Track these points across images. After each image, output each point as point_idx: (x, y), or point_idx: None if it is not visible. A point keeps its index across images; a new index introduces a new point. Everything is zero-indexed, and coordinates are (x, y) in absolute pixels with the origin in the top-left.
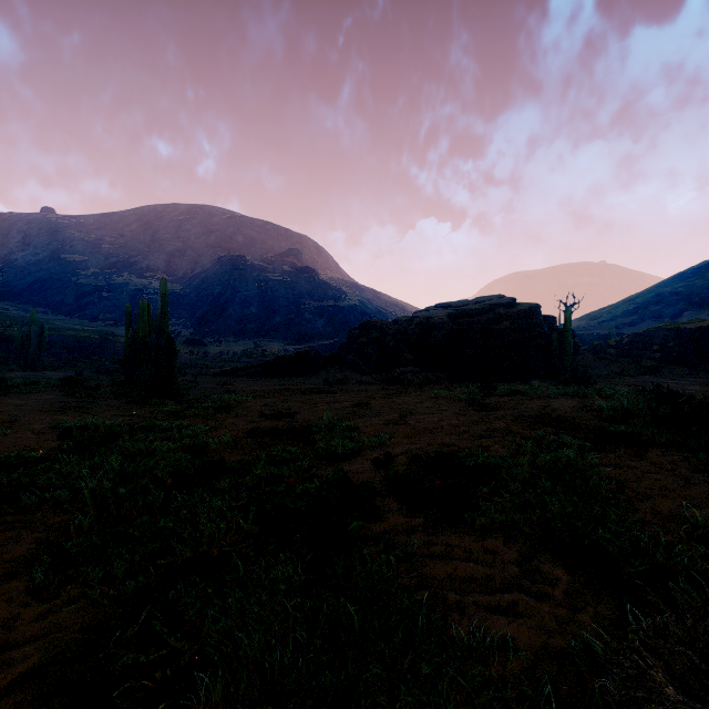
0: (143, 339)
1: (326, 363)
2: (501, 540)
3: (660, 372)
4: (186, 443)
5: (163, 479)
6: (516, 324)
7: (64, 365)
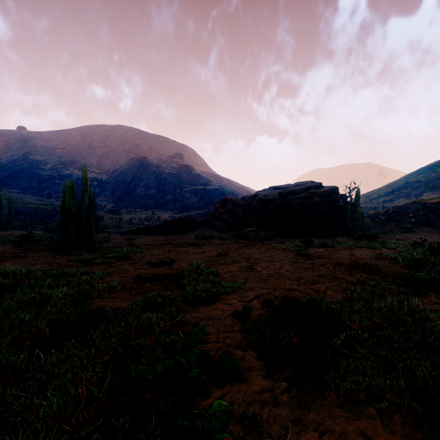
0: (68, 208)
1: (198, 225)
2: (378, 420)
3: (415, 231)
4: (80, 289)
5: (42, 329)
6: (323, 199)
7: (27, 226)
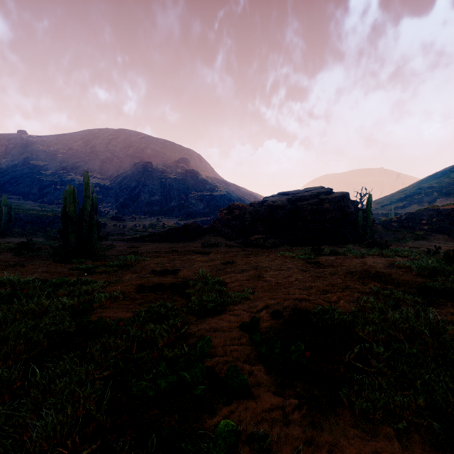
0: (69, 215)
1: (204, 232)
2: (396, 441)
3: (429, 238)
4: (81, 299)
5: (40, 342)
6: (334, 205)
7: (27, 233)
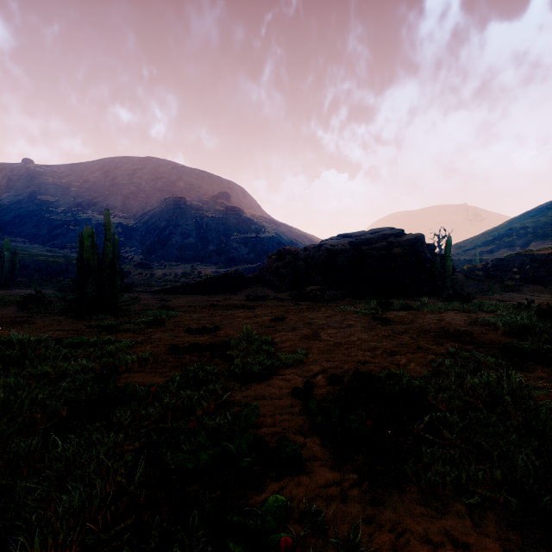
0: (87, 261)
1: (249, 283)
2: (468, 518)
3: (521, 290)
4: (104, 362)
5: (58, 410)
6: (405, 250)
7: (34, 284)
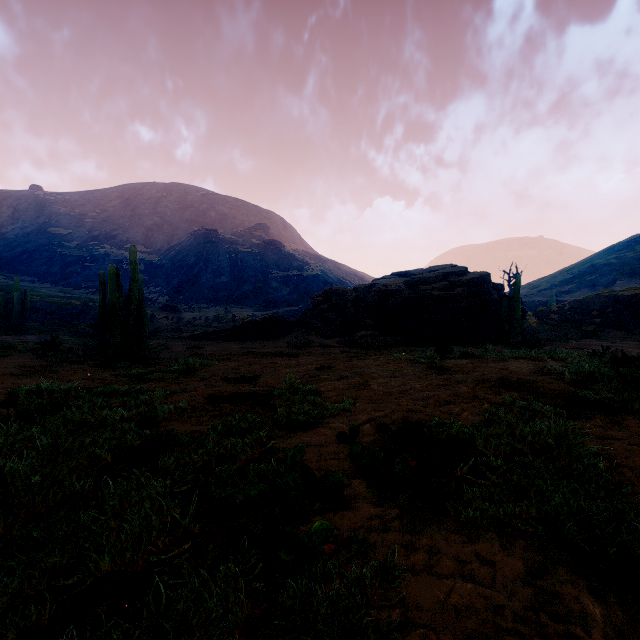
0: (112, 304)
1: (290, 328)
2: (497, 543)
3: (601, 336)
4: (140, 411)
5: (103, 455)
6: (468, 290)
7: (46, 329)
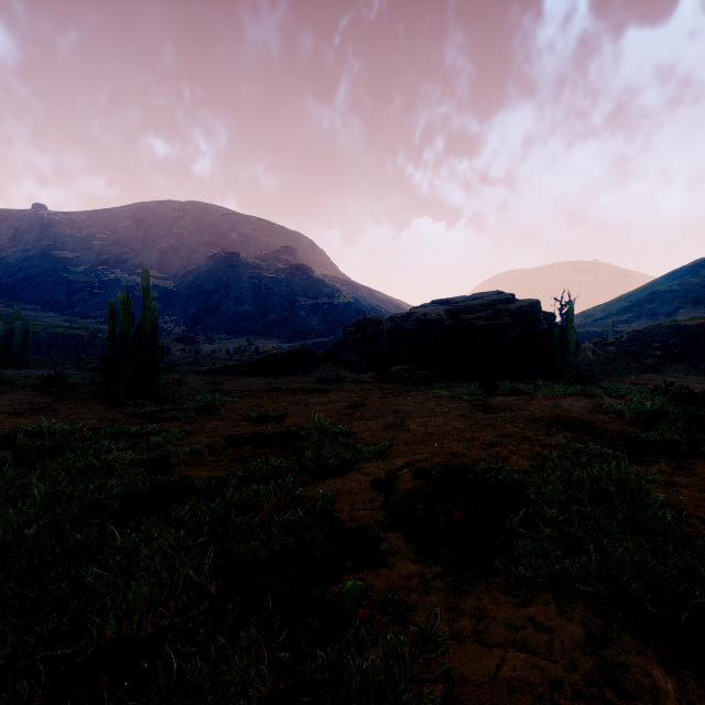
0: (122, 335)
1: (320, 361)
2: (553, 605)
3: (662, 370)
4: (152, 454)
5: (109, 504)
6: (516, 320)
7: (50, 362)
